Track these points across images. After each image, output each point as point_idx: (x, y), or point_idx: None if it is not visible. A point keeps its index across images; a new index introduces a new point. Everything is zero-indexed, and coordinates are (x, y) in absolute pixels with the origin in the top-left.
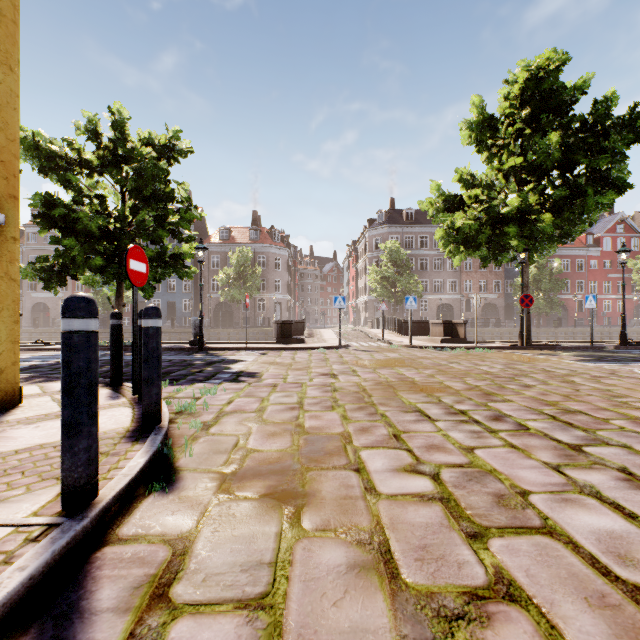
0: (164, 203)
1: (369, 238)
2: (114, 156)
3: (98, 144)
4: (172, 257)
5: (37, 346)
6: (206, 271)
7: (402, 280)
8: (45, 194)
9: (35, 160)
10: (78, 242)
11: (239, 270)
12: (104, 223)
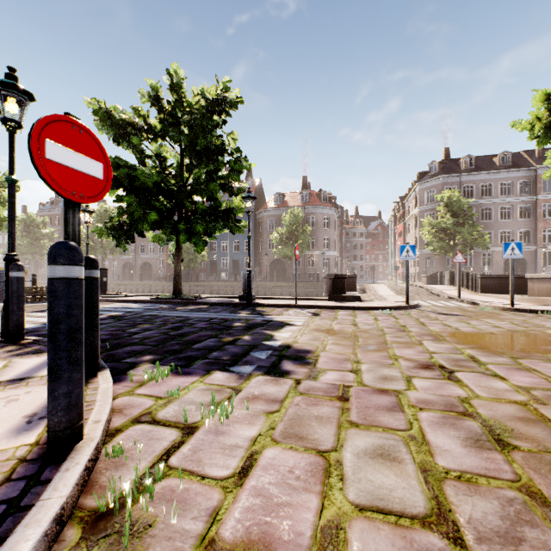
0: (215, 157)
1: (420, 191)
2: (172, 118)
3: (159, 108)
4: (224, 212)
5: (115, 297)
6: (263, 233)
7: (463, 231)
8: (114, 158)
9: (109, 130)
10: (137, 199)
11: (291, 229)
12: (158, 178)
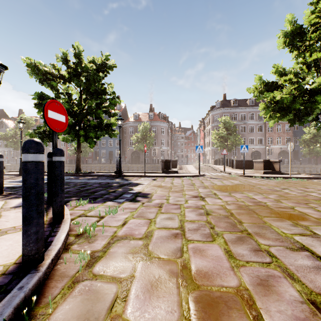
0: (101, 96)
1: (211, 116)
2: (75, 72)
3: (67, 65)
4: (106, 125)
5: None
6: (127, 135)
7: (231, 138)
8: (40, 93)
9: (36, 76)
10: None
11: (143, 134)
12: (68, 106)
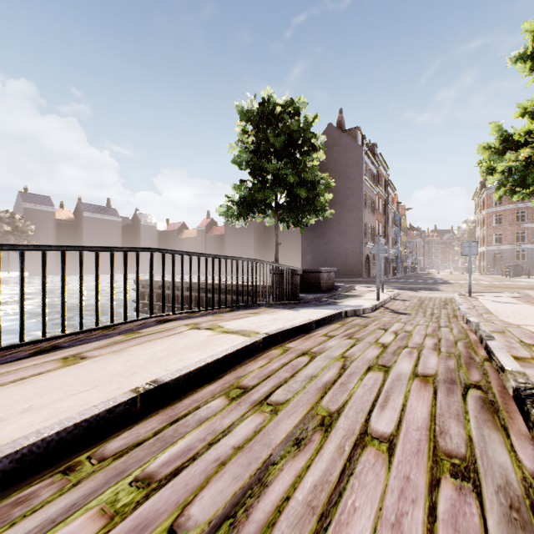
0: None
1: None
2: None
3: None
4: None
5: None
6: None
7: None
8: None
9: None
10: None
11: None
12: None
